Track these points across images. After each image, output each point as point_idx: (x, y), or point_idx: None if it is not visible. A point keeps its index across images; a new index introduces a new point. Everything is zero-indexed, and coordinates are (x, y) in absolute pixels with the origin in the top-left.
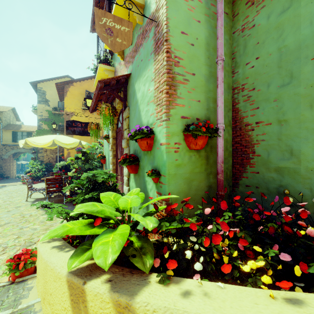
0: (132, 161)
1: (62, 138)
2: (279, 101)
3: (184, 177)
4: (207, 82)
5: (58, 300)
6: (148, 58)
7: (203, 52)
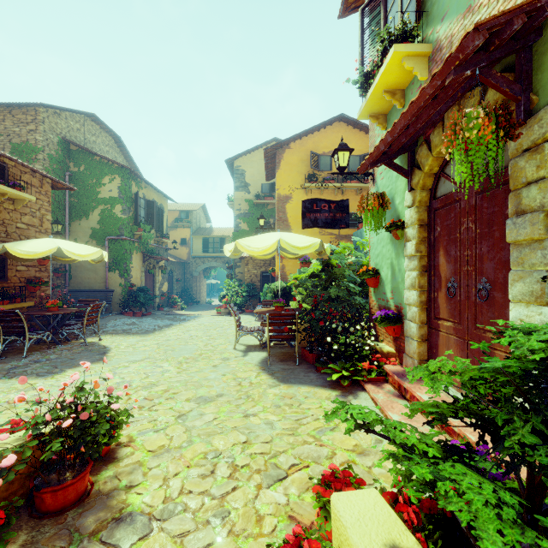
0: None
1: (289, 237)
2: None
3: None
4: None
5: None
6: None
7: None
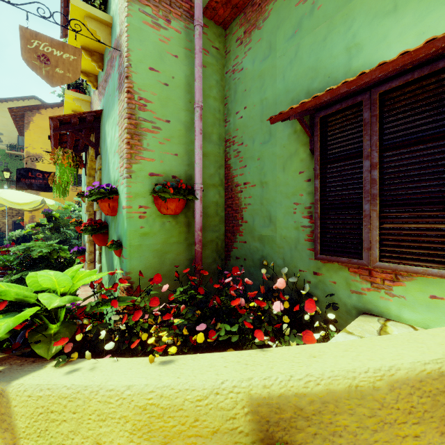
0: (98, 229)
1: (12, 195)
2: (261, 160)
3: (154, 249)
4: (188, 131)
5: None
6: (114, 94)
7: (182, 95)
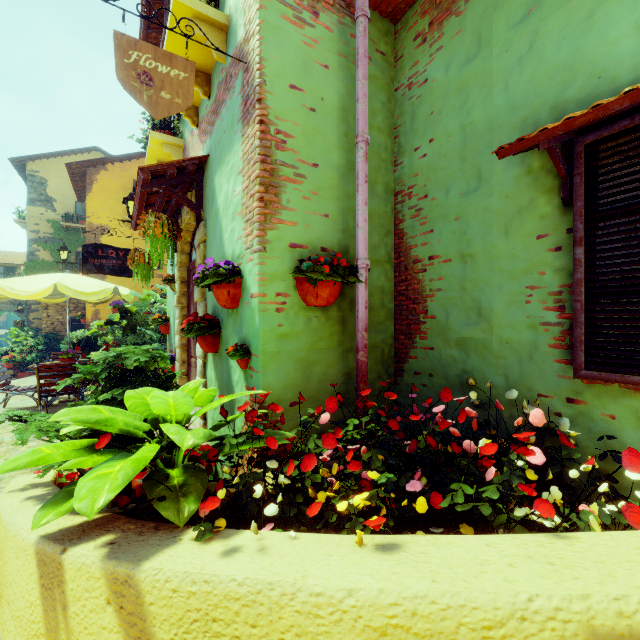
0: (207, 329)
1: (76, 281)
2: (462, 220)
3: (296, 359)
4: (343, 180)
5: (21, 590)
6: (234, 129)
7: (335, 125)
